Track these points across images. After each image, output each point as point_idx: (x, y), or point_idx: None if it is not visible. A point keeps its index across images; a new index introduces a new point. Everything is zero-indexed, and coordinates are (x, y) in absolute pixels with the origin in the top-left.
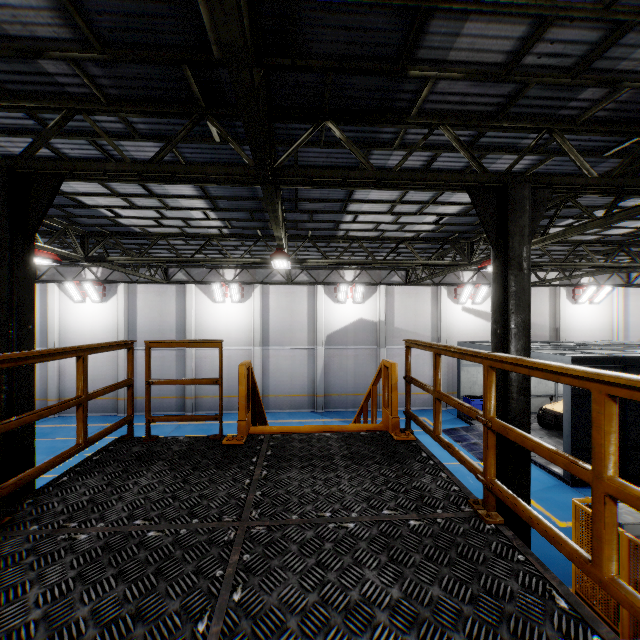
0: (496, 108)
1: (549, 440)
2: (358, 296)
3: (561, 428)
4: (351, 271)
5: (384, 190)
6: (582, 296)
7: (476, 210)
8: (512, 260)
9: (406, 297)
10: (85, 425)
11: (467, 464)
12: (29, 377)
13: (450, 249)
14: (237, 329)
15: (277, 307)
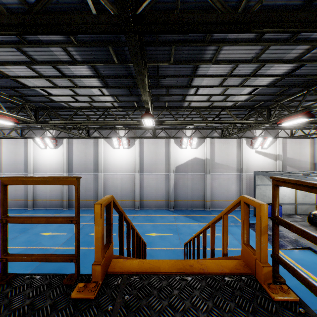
0: None
1: None
2: (194, 144)
3: None
4: (189, 130)
5: (221, 64)
6: None
7: None
8: None
9: (221, 145)
10: None
11: None
12: None
13: (253, 114)
14: (126, 163)
15: (148, 151)
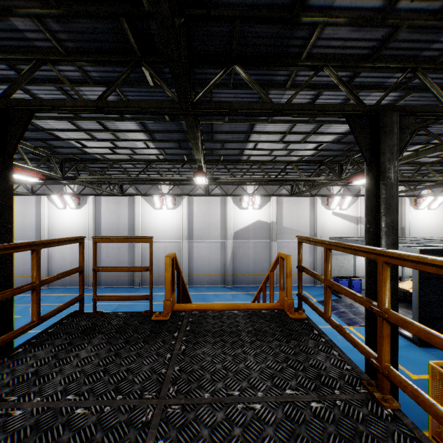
0: (370, 51)
1: (399, 310)
2: (256, 204)
3: (408, 301)
4: (251, 186)
5: (277, 123)
6: (422, 204)
7: (353, 133)
8: (383, 173)
9: (291, 205)
10: (39, 305)
11: (359, 347)
12: (8, 264)
13: (324, 169)
14: (171, 228)
15: (199, 212)
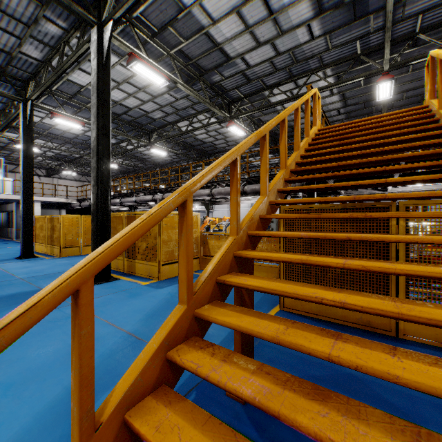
0: None
1: None
2: None
3: None
4: None
5: None
6: None
7: None
8: None
9: None
10: None
11: None
12: None
13: None
14: None
15: None
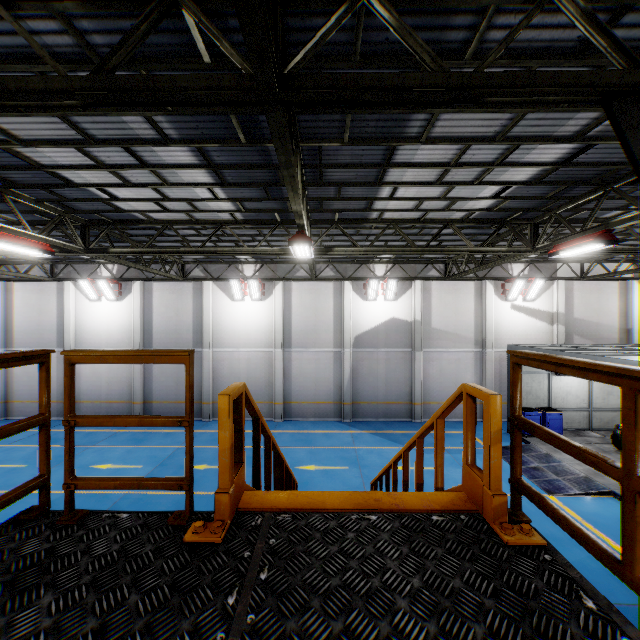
0: None
1: None
2: (390, 293)
3: None
4: (382, 265)
5: (437, 144)
6: None
7: (618, 134)
8: None
9: (445, 293)
10: None
11: None
12: None
13: (505, 234)
14: (257, 329)
15: (300, 305)
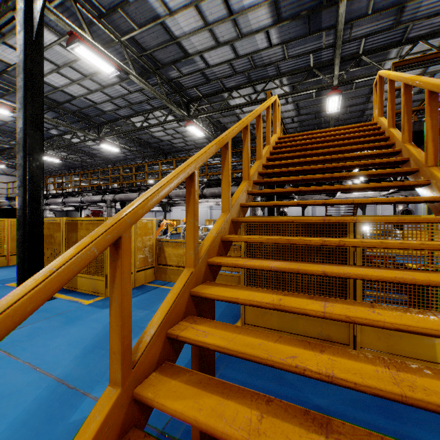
0: None
1: None
2: None
3: None
4: None
5: None
6: None
7: None
8: None
9: None
10: None
11: None
12: None
13: None
14: None
15: None
